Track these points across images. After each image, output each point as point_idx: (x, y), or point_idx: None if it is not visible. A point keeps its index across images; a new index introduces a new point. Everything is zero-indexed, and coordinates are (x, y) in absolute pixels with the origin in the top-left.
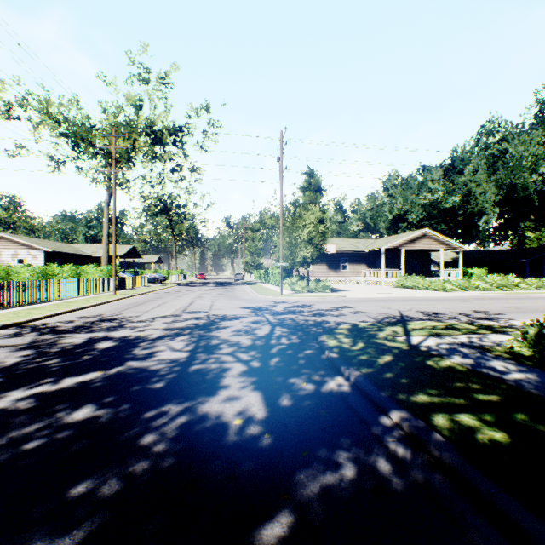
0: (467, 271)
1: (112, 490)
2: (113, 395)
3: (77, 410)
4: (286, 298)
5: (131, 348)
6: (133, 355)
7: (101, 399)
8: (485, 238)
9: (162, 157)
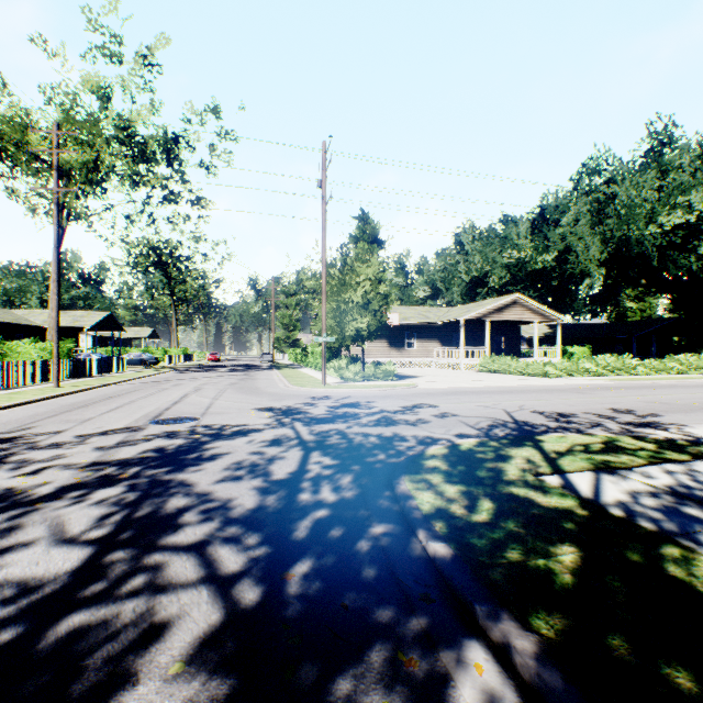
0: (566, 349)
1: None
2: None
3: None
4: (331, 390)
5: None
6: None
7: None
8: (582, 308)
9: (147, 180)
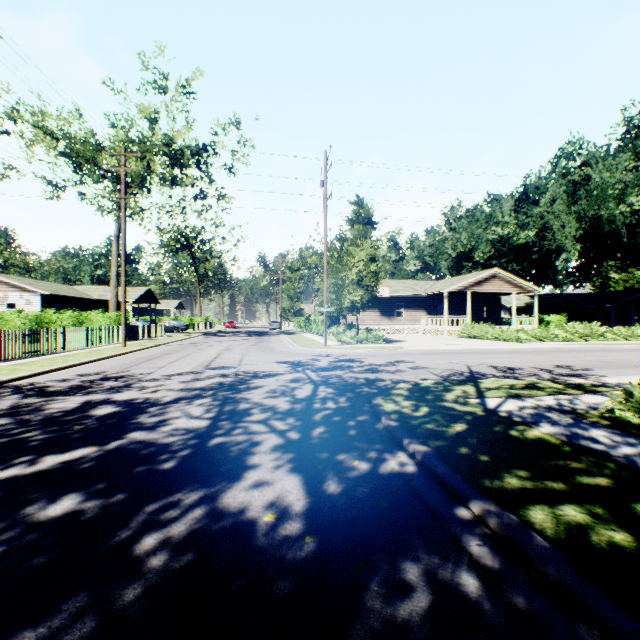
0: (543, 318)
1: (86, 631)
2: (106, 480)
3: (54, 502)
4: (331, 350)
5: (137, 415)
6: (138, 424)
7: (89, 487)
8: (564, 279)
9: (182, 181)
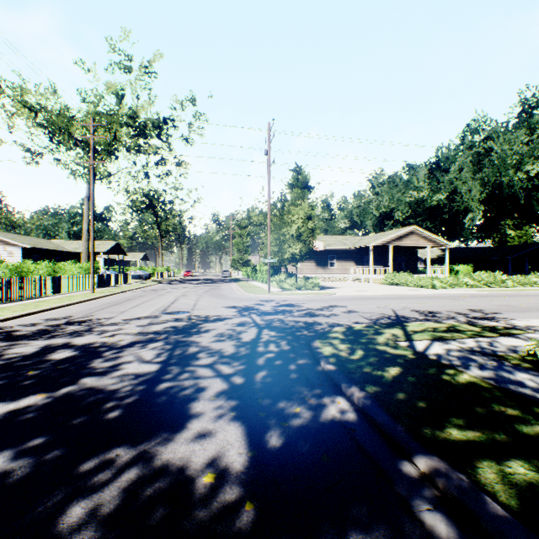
0: (453, 268)
1: None
2: (46, 433)
3: None
4: (274, 296)
5: (91, 360)
6: (91, 369)
7: (27, 441)
8: (469, 235)
9: (145, 150)
